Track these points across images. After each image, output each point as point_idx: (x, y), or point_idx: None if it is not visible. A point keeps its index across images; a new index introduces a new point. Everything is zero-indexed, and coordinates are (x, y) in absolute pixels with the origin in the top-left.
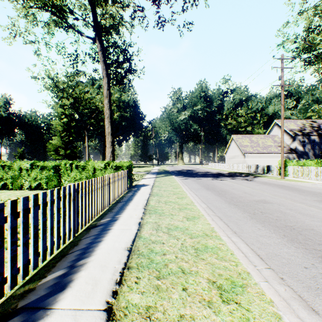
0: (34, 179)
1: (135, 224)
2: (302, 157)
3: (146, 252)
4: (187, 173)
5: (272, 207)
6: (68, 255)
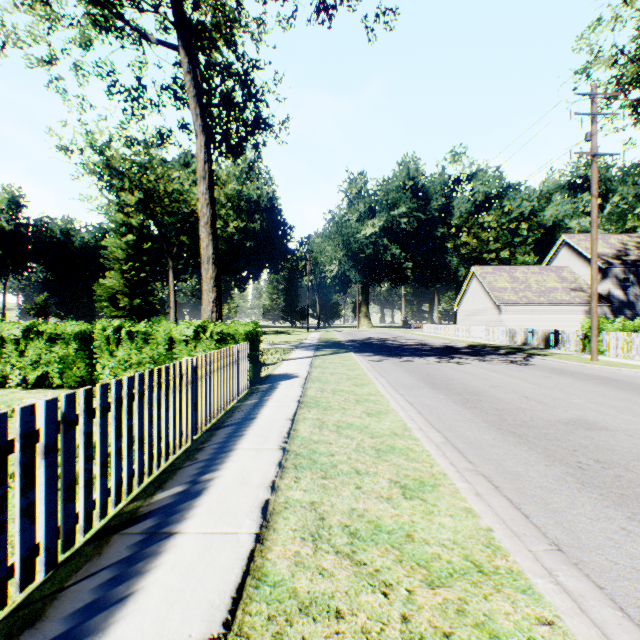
0: (34, 363)
1: (251, 510)
2: (621, 312)
3: None
4: (381, 347)
5: (618, 444)
6: None
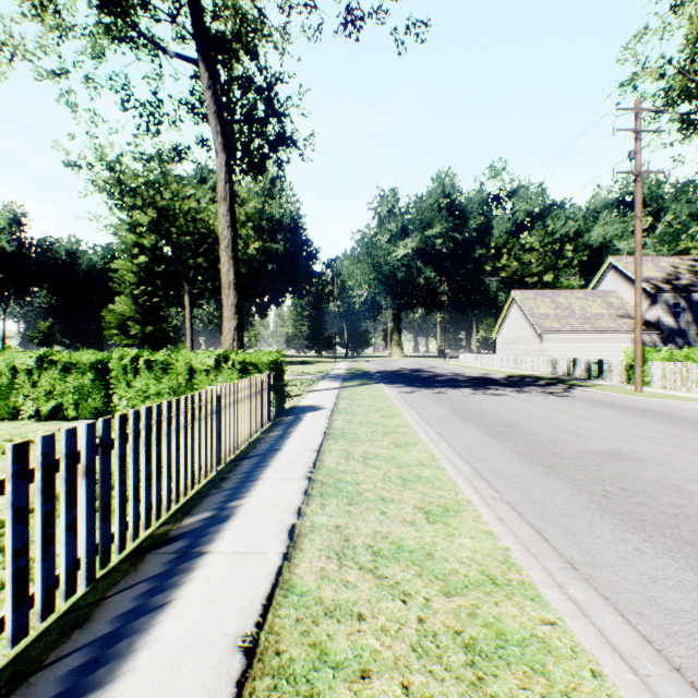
0: (48, 394)
1: (278, 533)
2: (672, 340)
3: (304, 661)
4: (413, 378)
5: (648, 474)
6: (39, 674)
